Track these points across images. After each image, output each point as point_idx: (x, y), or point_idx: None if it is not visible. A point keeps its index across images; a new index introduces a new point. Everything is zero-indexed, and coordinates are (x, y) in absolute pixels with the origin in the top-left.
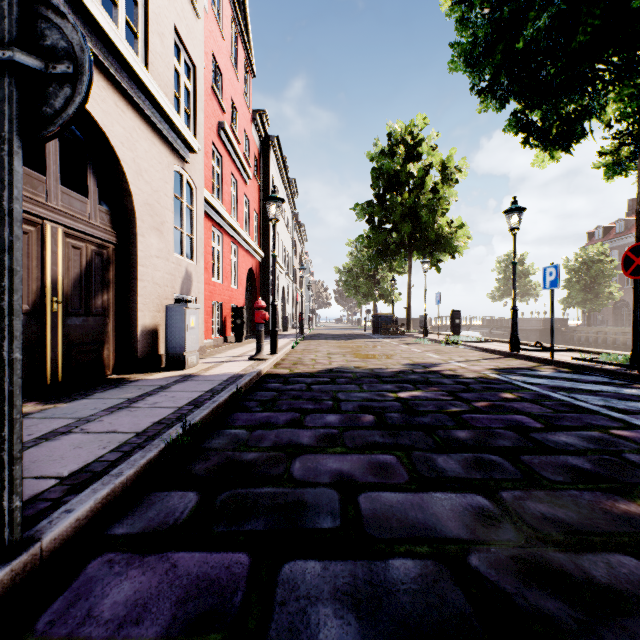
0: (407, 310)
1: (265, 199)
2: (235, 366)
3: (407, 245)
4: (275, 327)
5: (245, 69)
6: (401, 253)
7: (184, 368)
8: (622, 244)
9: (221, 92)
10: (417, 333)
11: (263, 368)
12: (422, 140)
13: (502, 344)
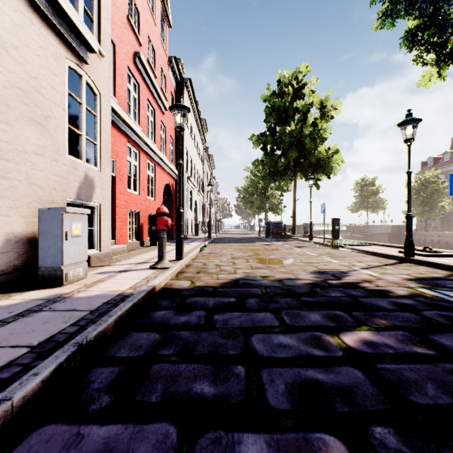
0: (293, 219)
1: (170, 107)
2: (128, 279)
3: (293, 167)
4: (180, 233)
5: (162, 19)
6: (287, 174)
7: (61, 284)
8: (448, 170)
9: (138, 27)
10: (301, 237)
11: (159, 282)
12: (305, 84)
13: (384, 247)
